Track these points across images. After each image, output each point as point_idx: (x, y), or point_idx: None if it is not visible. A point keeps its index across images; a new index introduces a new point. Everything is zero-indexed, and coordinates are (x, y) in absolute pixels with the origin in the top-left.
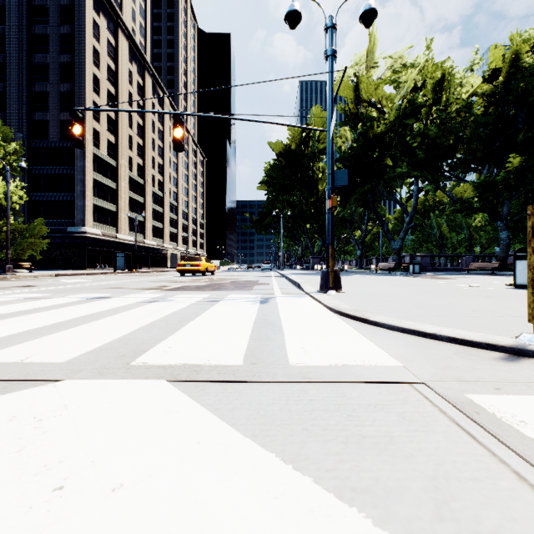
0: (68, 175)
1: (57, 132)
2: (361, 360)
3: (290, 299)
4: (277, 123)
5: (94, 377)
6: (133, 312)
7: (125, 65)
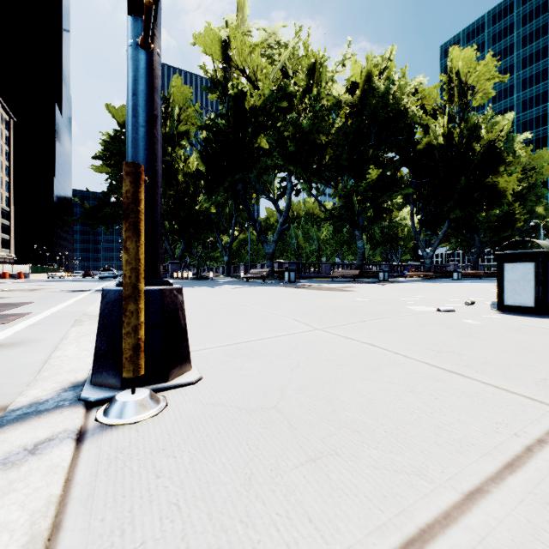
0: None
1: None
2: None
3: None
4: None
5: None
6: None
7: None
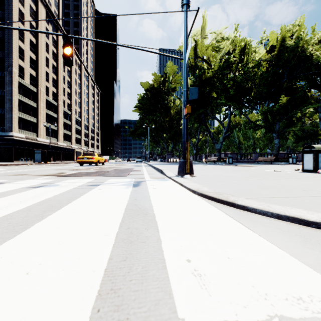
0: None
1: None
2: (294, 294)
3: (157, 183)
4: (146, 50)
5: None
6: (2, 200)
7: (43, 24)
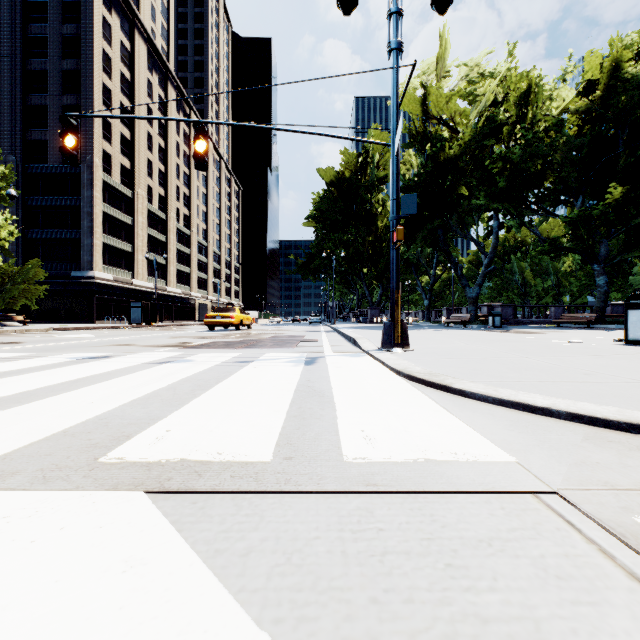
0: (72, 207)
1: (59, 154)
2: (452, 451)
3: (344, 359)
4: (327, 135)
5: (31, 486)
6: (132, 377)
7: (143, 74)
